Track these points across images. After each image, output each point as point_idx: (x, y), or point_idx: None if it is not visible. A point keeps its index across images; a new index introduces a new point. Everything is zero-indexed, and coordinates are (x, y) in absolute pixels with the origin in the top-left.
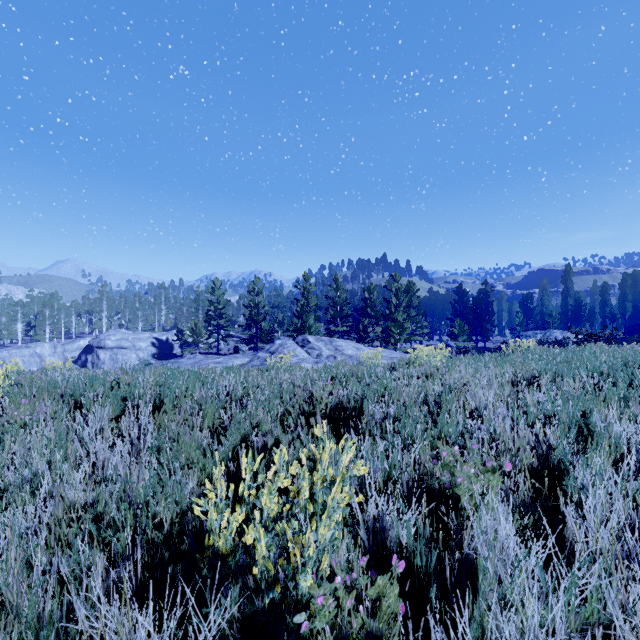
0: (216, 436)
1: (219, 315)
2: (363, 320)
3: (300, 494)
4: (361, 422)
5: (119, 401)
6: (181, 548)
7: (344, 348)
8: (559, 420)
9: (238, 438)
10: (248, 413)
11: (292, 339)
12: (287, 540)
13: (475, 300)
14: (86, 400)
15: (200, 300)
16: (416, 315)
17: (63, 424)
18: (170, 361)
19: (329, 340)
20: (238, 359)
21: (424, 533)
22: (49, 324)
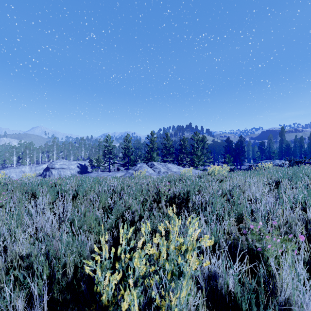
0: (106, 213)
1: (110, 152)
2: (180, 155)
3: (160, 257)
4: (187, 205)
5: (55, 193)
6: (80, 289)
7: (172, 168)
8: (308, 205)
9: (118, 214)
10: (124, 200)
11: (145, 164)
12: (150, 285)
13: (236, 145)
14: (37, 193)
15: (100, 145)
16: (206, 152)
17: (23, 205)
18: (85, 174)
19: (164, 164)
20: (119, 173)
21: (251, 287)
22: (28, 157)
